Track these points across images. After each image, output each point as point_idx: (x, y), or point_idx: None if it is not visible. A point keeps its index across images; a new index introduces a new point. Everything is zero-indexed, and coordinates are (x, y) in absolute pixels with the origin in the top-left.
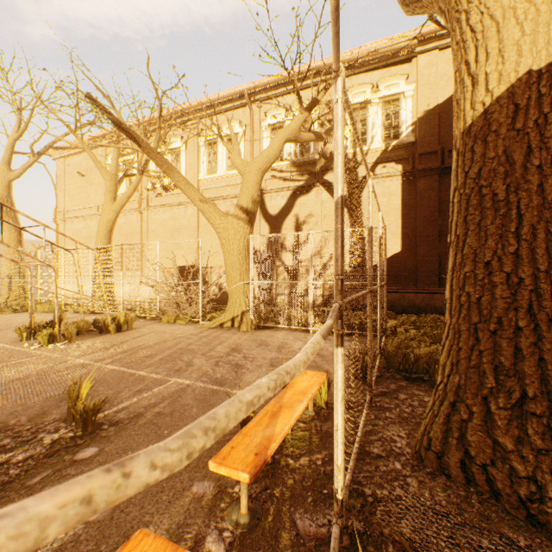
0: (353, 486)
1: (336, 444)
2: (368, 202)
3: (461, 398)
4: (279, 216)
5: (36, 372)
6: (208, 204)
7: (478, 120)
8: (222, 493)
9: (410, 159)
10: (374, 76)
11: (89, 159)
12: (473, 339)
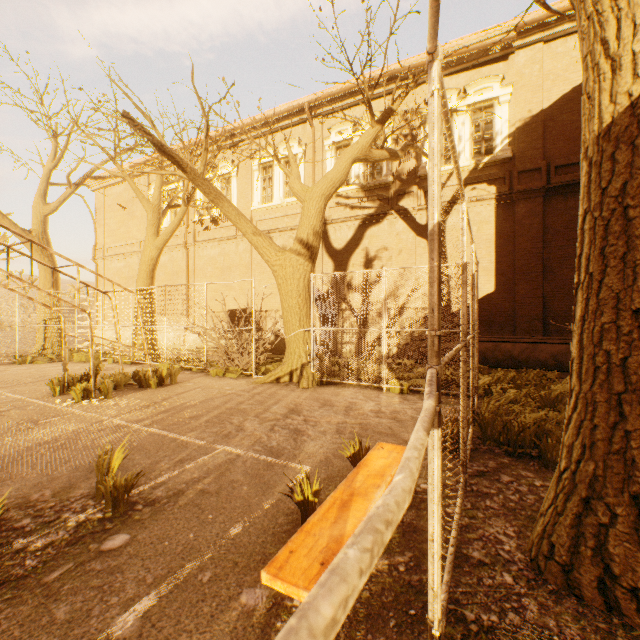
0: (449, 607)
1: (431, 560)
2: (462, 231)
3: (597, 494)
4: (346, 250)
5: (67, 434)
6: (262, 238)
7: (621, 117)
8: (277, 607)
9: (506, 178)
10: (461, 79)
11: (130, 189)
12: (616, 414)
